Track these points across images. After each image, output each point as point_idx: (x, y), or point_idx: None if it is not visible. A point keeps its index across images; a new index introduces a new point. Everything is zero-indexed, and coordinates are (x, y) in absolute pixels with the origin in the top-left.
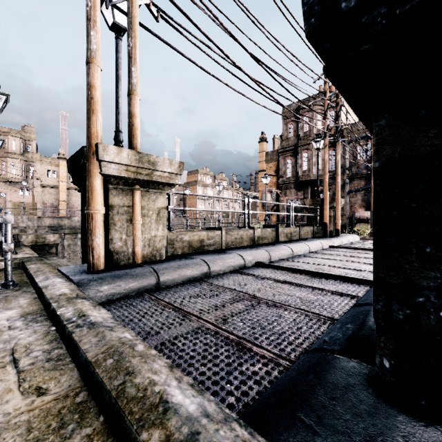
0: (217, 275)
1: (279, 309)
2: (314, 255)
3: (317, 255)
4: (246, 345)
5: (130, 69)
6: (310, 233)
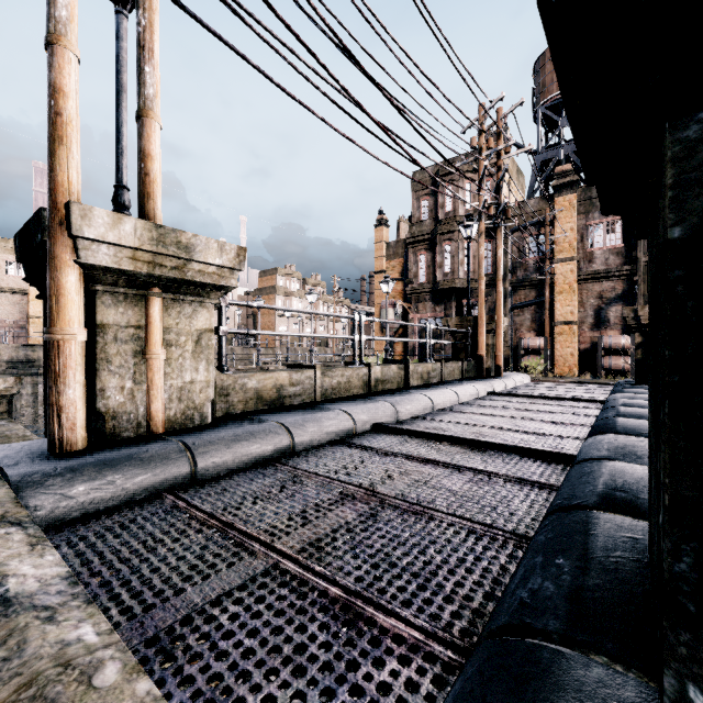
0: (306, 450)
1: (420, 517)
2: (467, 408)
3: (471, 409)
4: (362, 611)
5: (141, 68)
6: (457, 372)
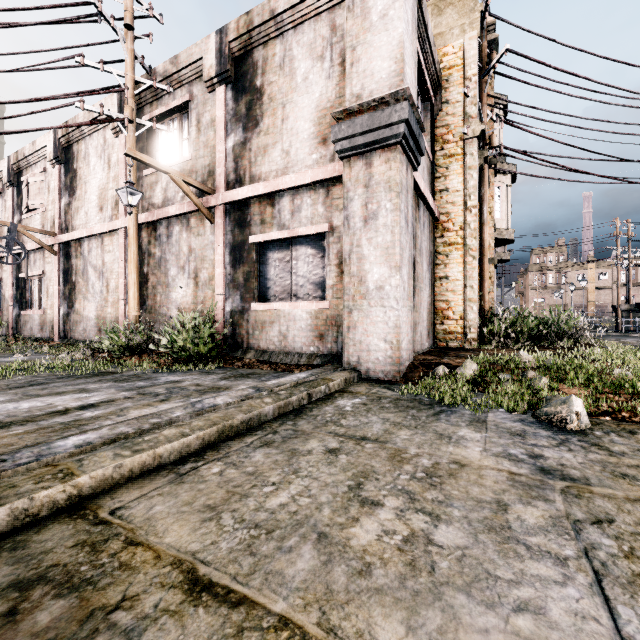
0: None
1: None
2: None
3: None
4: None
5: (628, 284)
6: None
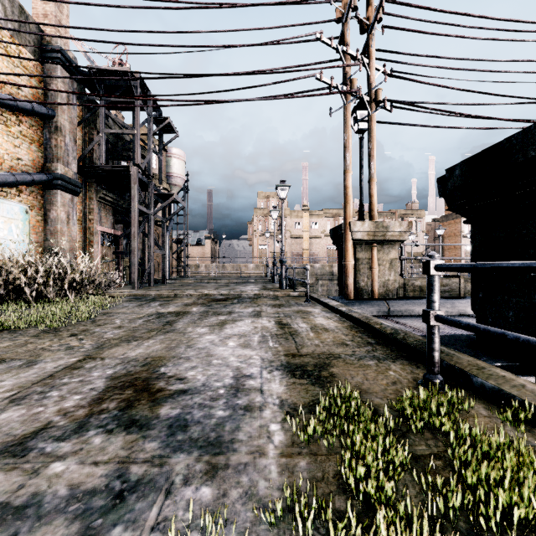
0: None
1: None
2: None
3: None
4: None
5: (369, 164)
6: None
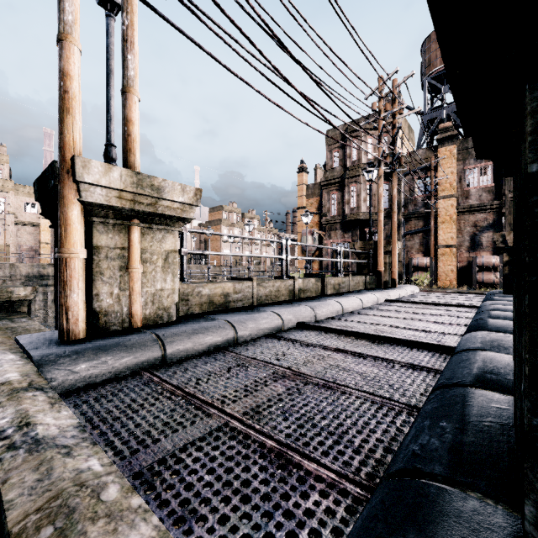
0: (246, 341)
1: (334, 391)
2: (369, 311)
3: (372, 312)
4: (292, 458)
5: (124, 56)
6: (361, 284)
